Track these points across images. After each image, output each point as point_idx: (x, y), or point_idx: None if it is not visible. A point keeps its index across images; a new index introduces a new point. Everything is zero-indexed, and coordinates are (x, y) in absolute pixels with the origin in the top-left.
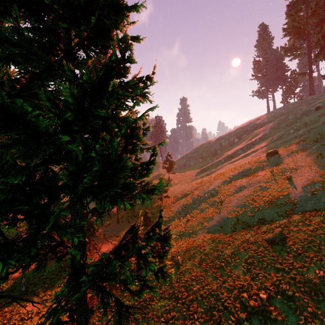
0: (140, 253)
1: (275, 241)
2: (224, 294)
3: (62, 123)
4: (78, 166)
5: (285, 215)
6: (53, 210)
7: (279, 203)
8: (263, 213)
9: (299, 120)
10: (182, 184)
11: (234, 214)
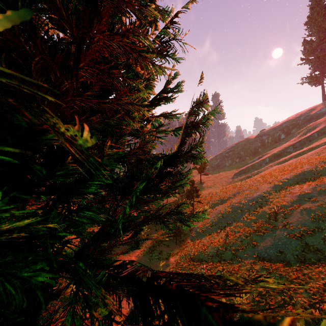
0: None
1: None
2: None
3: None
4: None
5: None
6: None
7: None
8: None
9: None
10: (216, 187)
11: (299, 234)
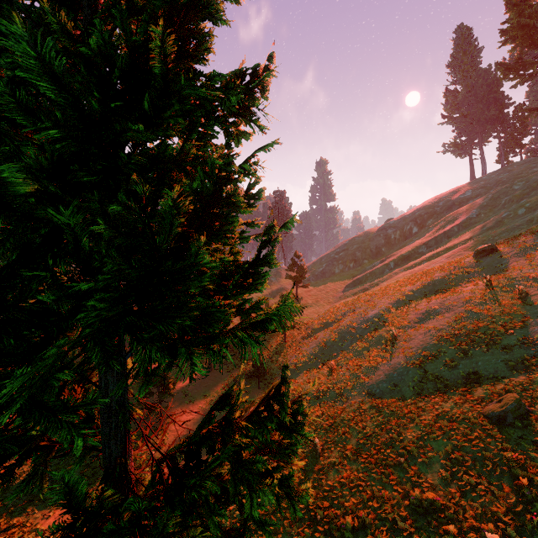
0: (240, 459)
1: (506, 419)
2: (406, 522)
3: (52, 163)
4: (84, 266)
5: (520, 367)
6: (64, 360)
7: (507, 343)
8: (475, 362)
9: (535, 191)
10: (320, 306)
11: (418, 361)
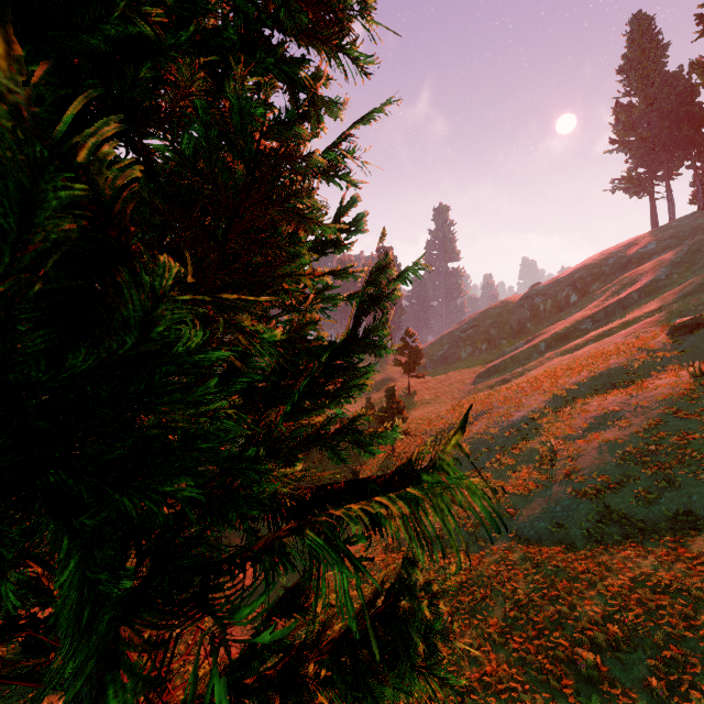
0: None
1: None
2: None
3: None
4: None
5: None
6: None
7: None
8: (687, 495)
9: None
10: (441, 403)
11: (594, 490)
